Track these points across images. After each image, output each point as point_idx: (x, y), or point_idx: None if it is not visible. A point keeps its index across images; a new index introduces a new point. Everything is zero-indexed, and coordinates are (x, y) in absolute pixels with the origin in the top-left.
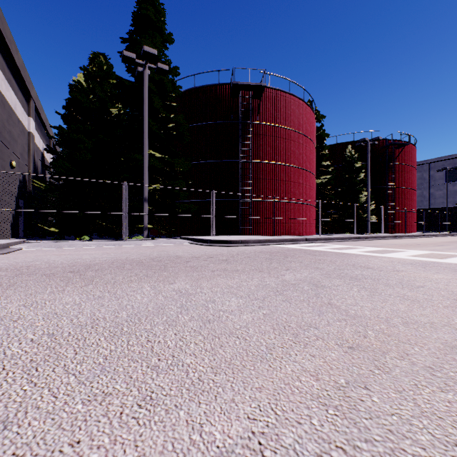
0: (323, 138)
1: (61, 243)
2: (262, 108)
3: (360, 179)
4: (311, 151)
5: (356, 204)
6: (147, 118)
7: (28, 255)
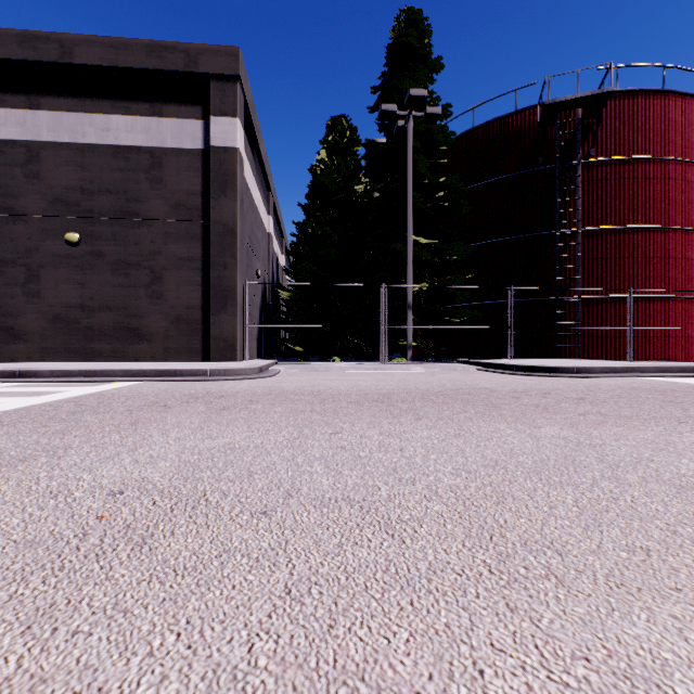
0: None
1: (312, 365)
2: (601, 132)
3: None
4: None
5: None
6: (411, 190)
7: (299, 379)
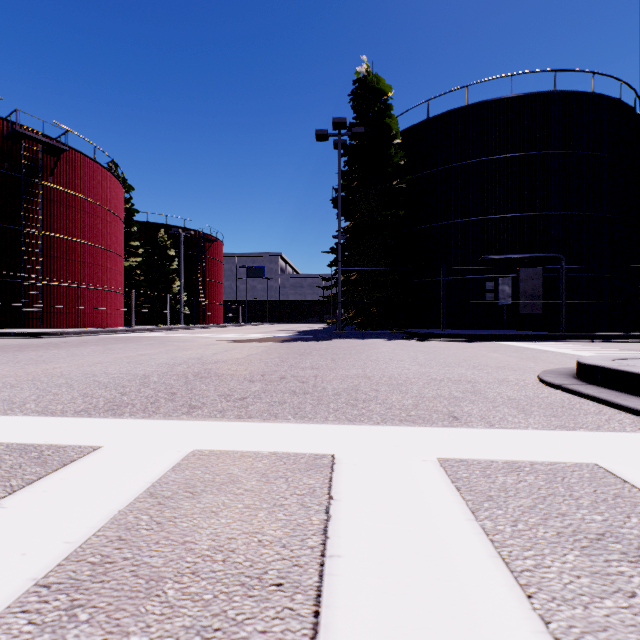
0: (132, 213)
1: None
2: (58, 168)
3: (174, 268)
4: (121, 231)
5: (170, 295)
6: None
7: None
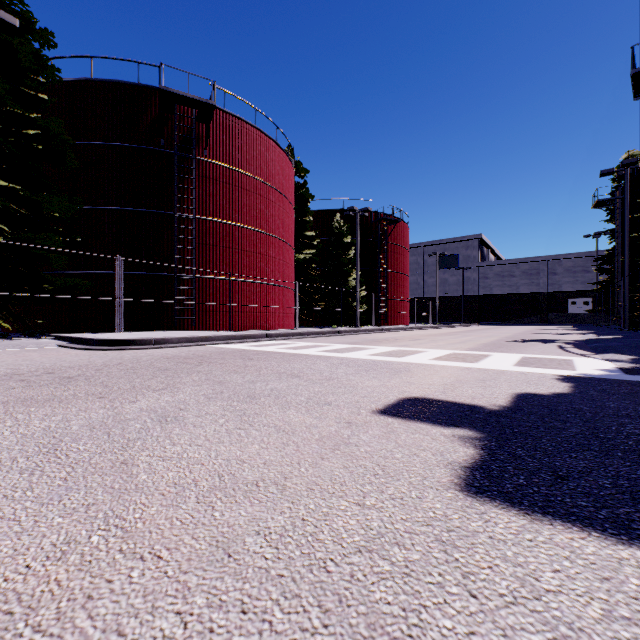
0: (306, 199)
1: None
2: (213, 139)
3: (350, 258)
4: (288, 214)
5: (343, 289)
6: None
7: None
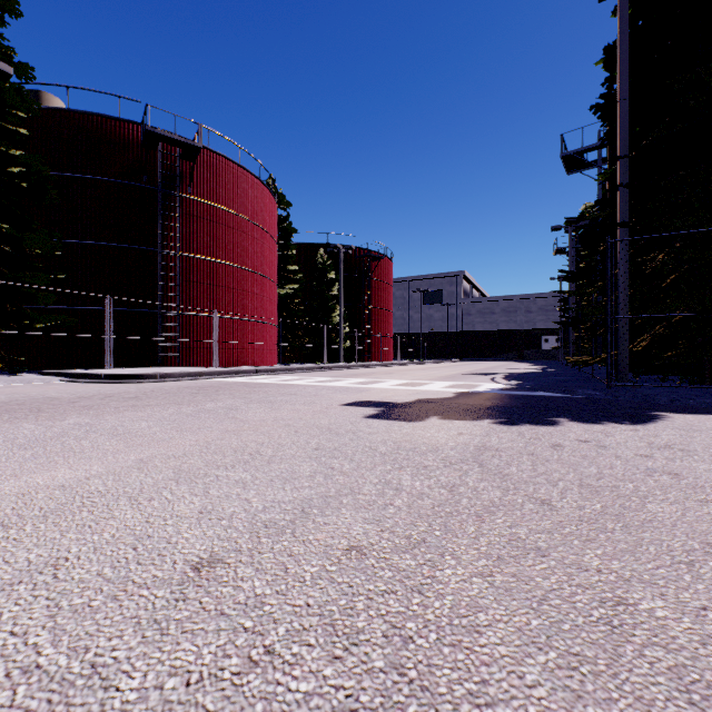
0: (289, 233)
1: None
2: (197, 176)
3: (334, 294)
4: (271, 251)
5: (327, 326)
6: None
7: None
